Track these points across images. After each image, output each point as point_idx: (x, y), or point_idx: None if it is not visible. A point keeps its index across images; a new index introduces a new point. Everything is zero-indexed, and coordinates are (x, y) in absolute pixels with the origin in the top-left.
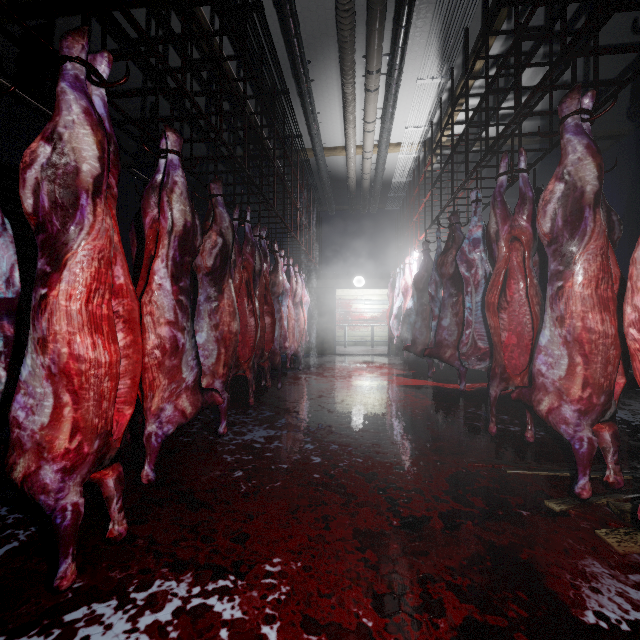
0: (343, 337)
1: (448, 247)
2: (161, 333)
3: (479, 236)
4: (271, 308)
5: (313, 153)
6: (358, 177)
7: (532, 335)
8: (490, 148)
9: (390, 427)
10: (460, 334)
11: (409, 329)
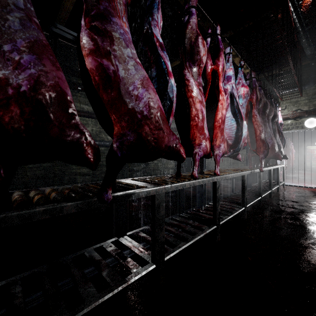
0: (309, 165)
1: None
2: None
3: None
4: (289, 155)
5: None
6: None
7: None
8: None
9: None
10: None
11: None
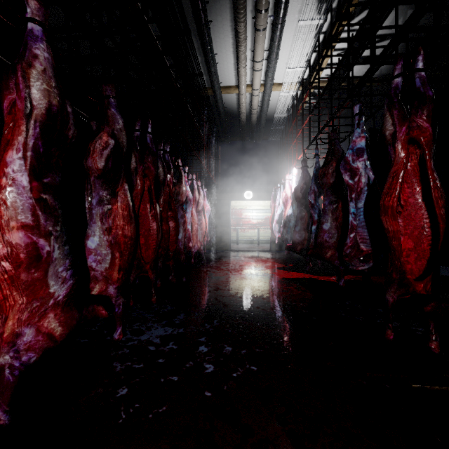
0: (236, 237)
1: (328, 160)
2: (9, 239)
3: (362, 146)
4: (173, 213)
5: (212, 90)
6: (248, 113)
7: (430, 239)
8: (378, 57)
9: (280, 323)
10: (339, 236)
11: (289, 231)
